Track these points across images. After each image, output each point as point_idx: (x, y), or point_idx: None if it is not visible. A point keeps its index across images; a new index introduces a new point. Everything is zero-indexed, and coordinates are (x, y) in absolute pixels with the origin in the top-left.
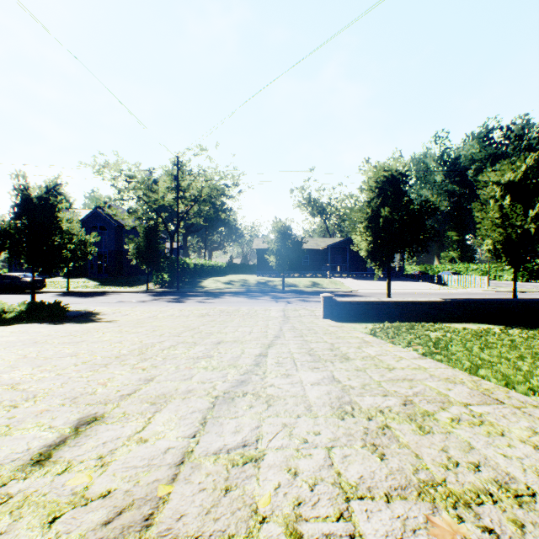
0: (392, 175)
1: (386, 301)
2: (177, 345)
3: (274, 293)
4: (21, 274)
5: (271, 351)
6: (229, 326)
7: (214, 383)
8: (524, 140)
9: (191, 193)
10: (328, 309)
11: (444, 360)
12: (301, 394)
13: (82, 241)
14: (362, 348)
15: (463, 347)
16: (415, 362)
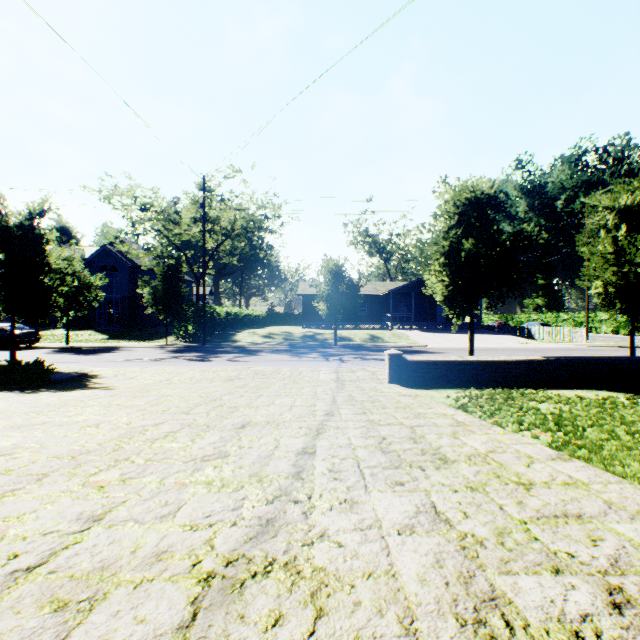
0: (476, 197)
1: (472, 360)
2: (179, 431)
3: (323, 349)
4: (8, 325)
5: (321, 443)
6: (263, 395)
7: (213, 529)
8: (624, 164)
9: (222, 225)
10: (396, 371)
11: (594, 459)
12: (385, 567)
13: (86, 284)
14: (460, 436)
15: (603, 431)
16: (559, 468)
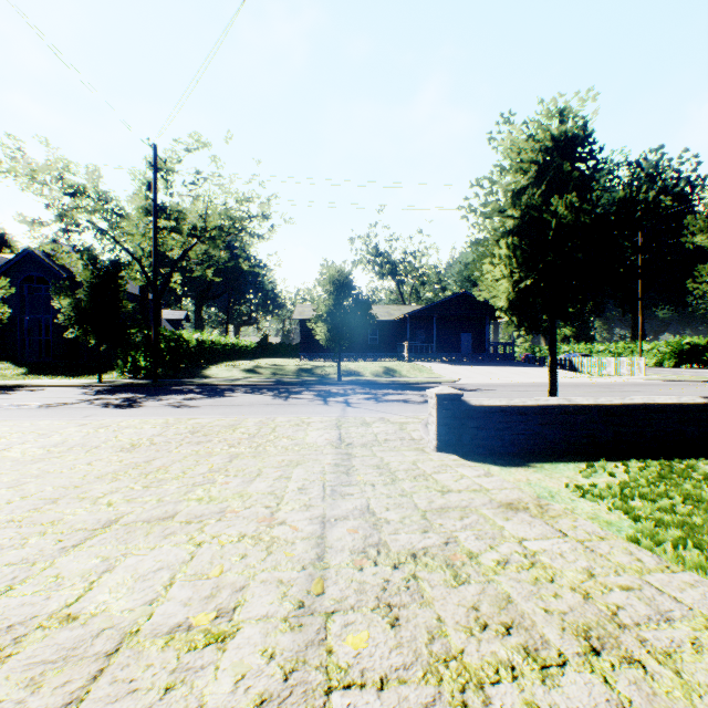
0: (566, 136)
1: (587, 404)
2: None
3: (323, 386)
4: None
5: None
6: (117, 523)
7: None
8: (657, 180)
9: (188, 222)
10: (451, 427)
11: None
12: None
13: None
14: None
15: None
16: None
